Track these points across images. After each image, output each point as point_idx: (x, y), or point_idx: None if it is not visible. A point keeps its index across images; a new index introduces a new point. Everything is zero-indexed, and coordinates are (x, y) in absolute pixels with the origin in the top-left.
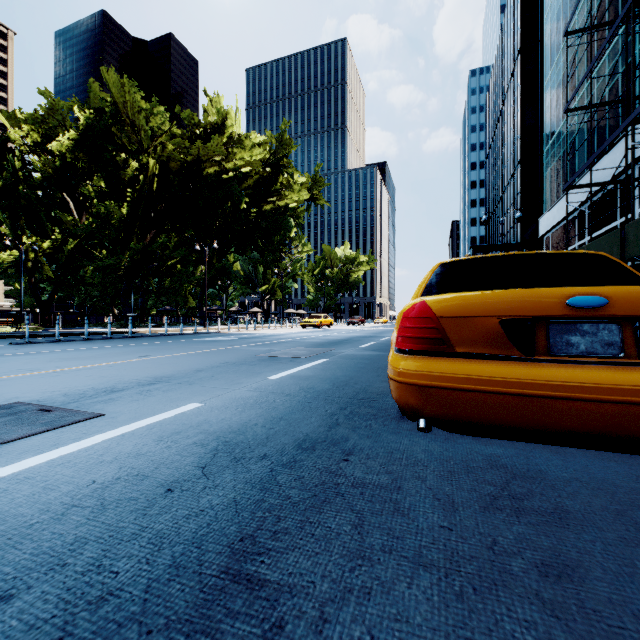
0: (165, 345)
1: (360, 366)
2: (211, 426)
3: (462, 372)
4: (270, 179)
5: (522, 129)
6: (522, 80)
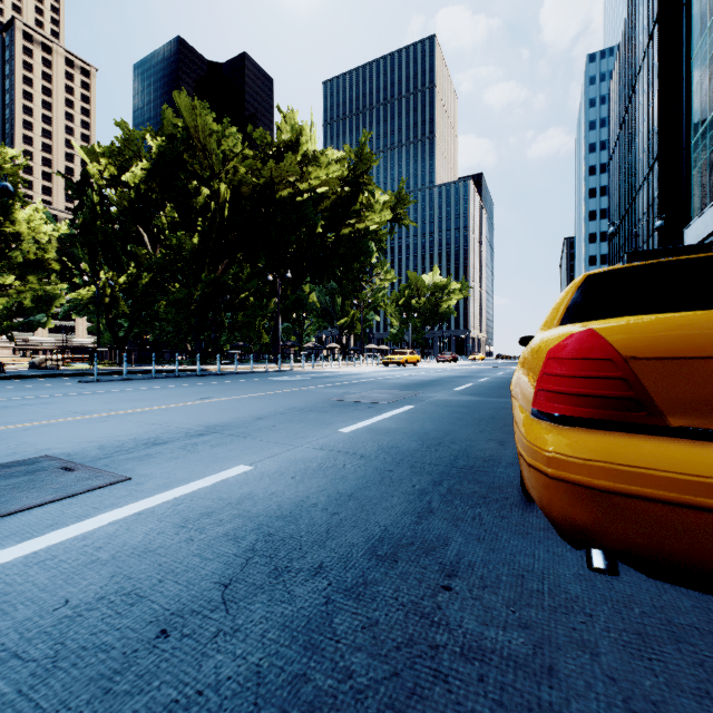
0: (231, 385)
1: (456, 416)
2: (255, 505)
3: (693, 470)
4: (349, 199)
5: (660, 118)
6: (660, 57)
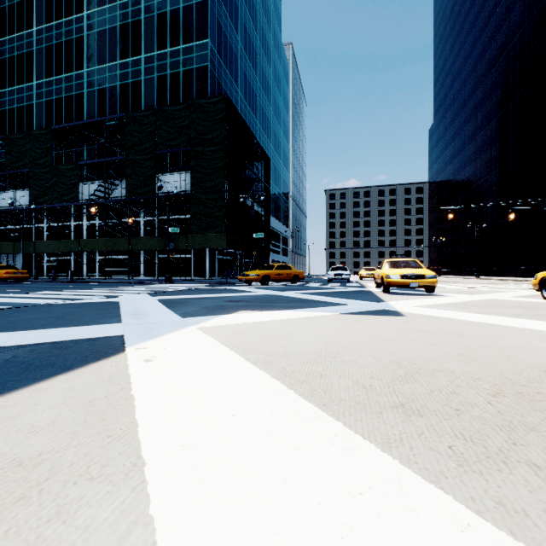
0: None
1: None
2: None
3: (12, 275)
4: None
5: None
6: None
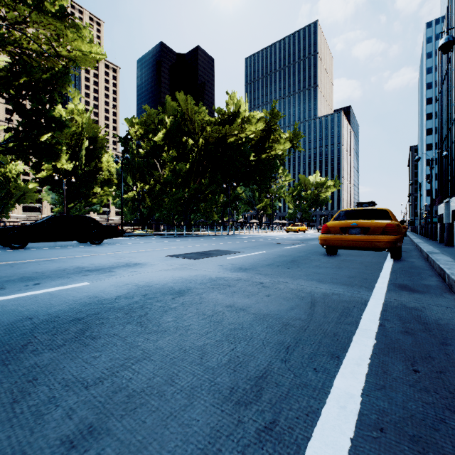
0: (224, 239)
1: (319, 247)
2: (274, 254)
3: (331, 237)
4: (265, 138)
5: None
6: None
